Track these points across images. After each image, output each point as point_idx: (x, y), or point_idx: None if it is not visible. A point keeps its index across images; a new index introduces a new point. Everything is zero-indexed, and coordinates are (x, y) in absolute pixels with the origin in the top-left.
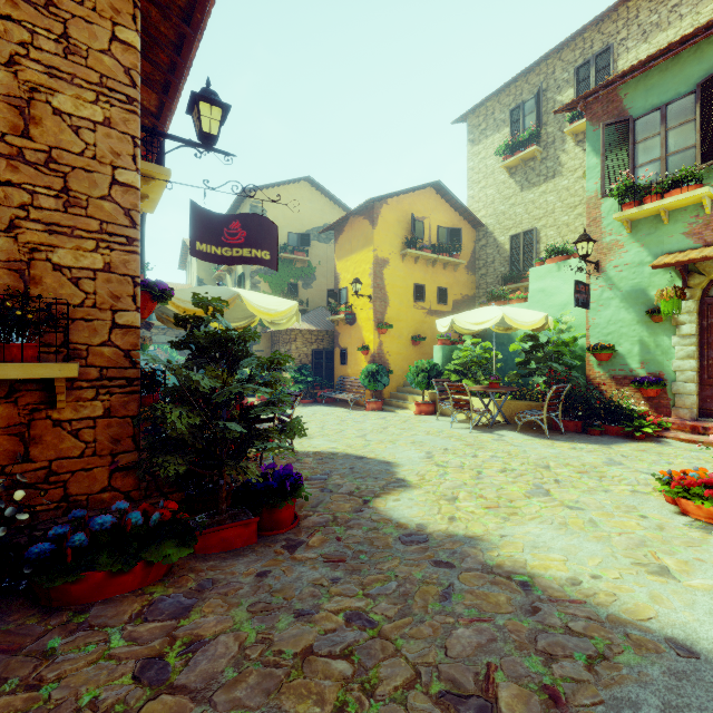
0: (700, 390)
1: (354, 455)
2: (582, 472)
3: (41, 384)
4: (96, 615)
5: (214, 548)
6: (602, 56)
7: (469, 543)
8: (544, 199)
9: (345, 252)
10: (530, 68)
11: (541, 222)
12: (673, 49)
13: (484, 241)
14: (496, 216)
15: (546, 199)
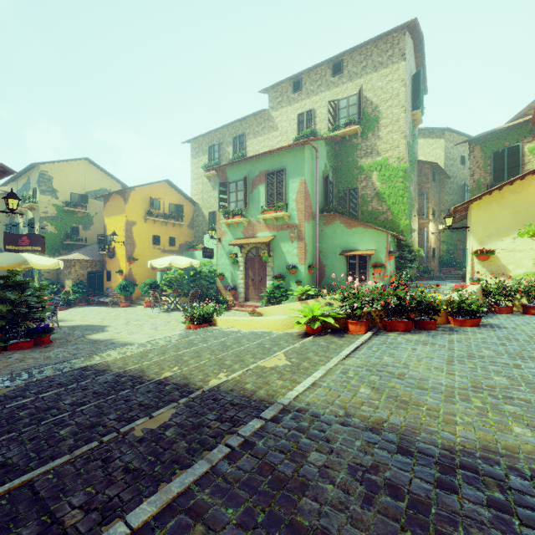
0: (246, 291)
1: (91, 325)
2: (179, 322)
3: None
4: None
5: (16, 349)
6: (241, 137)
7: (110, 340)
8: None
9: (110, 213)
10: (216, 129)
11: None
12: (239, 161)
13: (198, 212)
14: (203, 200)
15: None
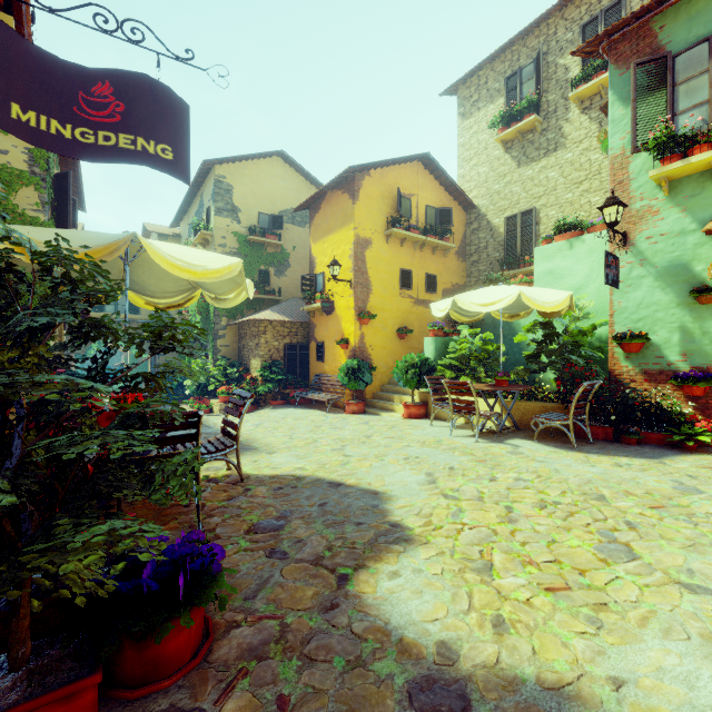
0: None
1: (328, 480)
2: (657, 508)
3: None
4: None
5: None
6: (612, 10)
7: None
8: (544, 176)
9: (322, 232)
10: (529, 29)
11: (541, 201)
12: None
13: (476, 224)
14: (489, 196)
15: (547, 176)
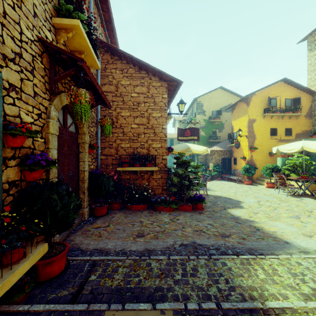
0: None
1: (228, 197)
2: None
3: (151, 171)
4: (162, 213)
5: (182, 210)
6: None
7: (251, 221)
8: None
9: (236, 117)
10: None
11: None
12: None
13: None
14: None
15: None
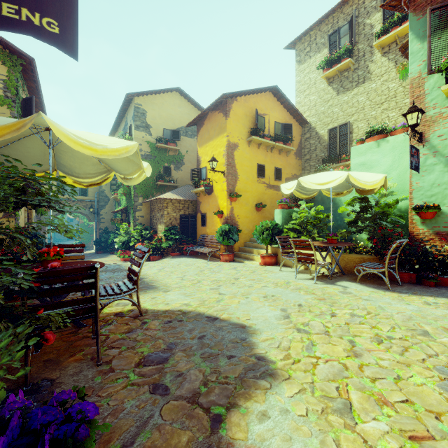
0: None
1: (206, 314)
2: None
3: None
4: None
5: None
6: None
7: None
8: (356, 100)
9: (205, 140)
10: (345, 1)
11: (354, 117)
12: None
13: (308, 134)
14: (317, 115)
15: (357, 100)
